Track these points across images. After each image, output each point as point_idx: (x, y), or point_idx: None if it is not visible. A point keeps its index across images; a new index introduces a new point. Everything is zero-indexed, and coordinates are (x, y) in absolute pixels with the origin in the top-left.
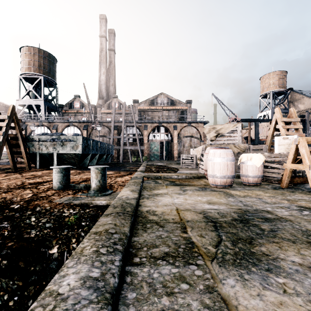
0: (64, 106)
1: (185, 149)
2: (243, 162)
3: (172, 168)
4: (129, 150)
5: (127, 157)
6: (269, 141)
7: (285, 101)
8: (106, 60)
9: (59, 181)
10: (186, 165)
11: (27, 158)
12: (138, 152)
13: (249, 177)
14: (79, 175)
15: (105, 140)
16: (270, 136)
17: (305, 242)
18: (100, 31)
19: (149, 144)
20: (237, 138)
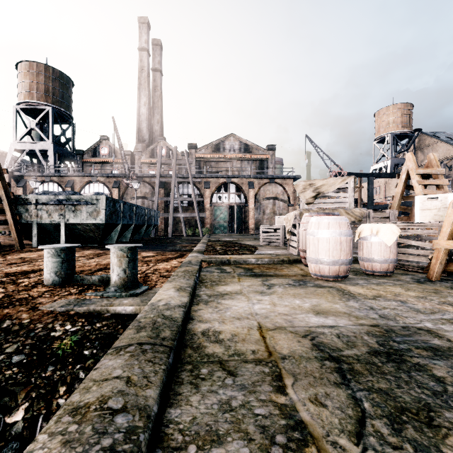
0: (85, 153)
1: (266, 217)
2: (364, 237)
3: (248, 246)
4: (182, 219)
5: (179, 229)
6: (397, 204)
7: (410, 147)
8: (148, 85)
9: (54, 270)
10: (268, 242)
11: (17, 230)
12: (195, 222)
13: (374, 262)
14: (97, 259)
15: (146, 204)
16: (398, 196)
17: None
18: (140, 41)
19: (213, 210)
20: (348, 199)
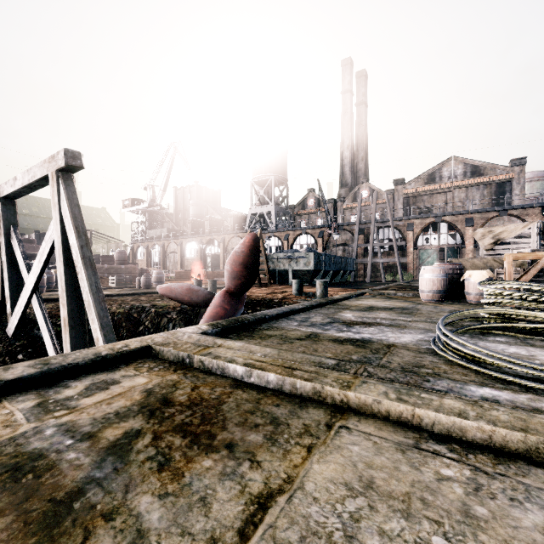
0: (296, 207)
1: None
2: (465, 278)
3: None
4: (381, 265)
5: (379, 274)
6: None
7: None
8: (351, 126)
9: (296, 289)
10: None
11: (269, 274)
12: (397, 267)
13: (469, 295)
14: (310, 289)
15: (347, 250)
16: None
17: (400, 312)
18: (343, 85)
19: (418, 253)
20: (531, 245)
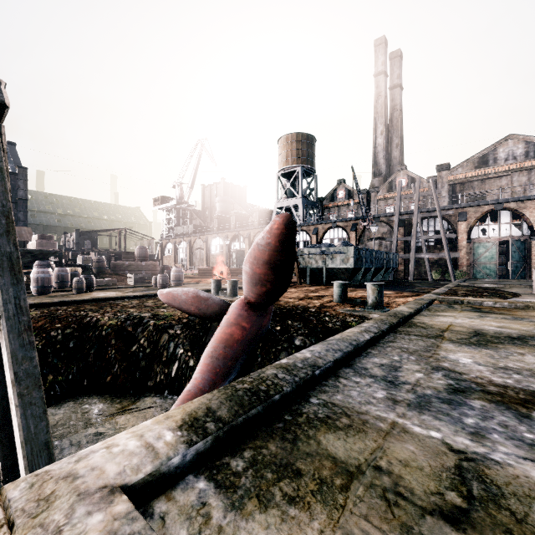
0: (324, 199)
1: None
2: None
3: (505, 293)
4: (426, 260)
5: (423, 271)
6: None
7: None
8: (385, 110)
9: (339, 294)
10: None
11: (298, 272)
12: (445, 263)
13: None
14: (353, 293)
15: (384, 245)
16: None
17: None
18: (376, 66)
19: (472, 247)
20: None
